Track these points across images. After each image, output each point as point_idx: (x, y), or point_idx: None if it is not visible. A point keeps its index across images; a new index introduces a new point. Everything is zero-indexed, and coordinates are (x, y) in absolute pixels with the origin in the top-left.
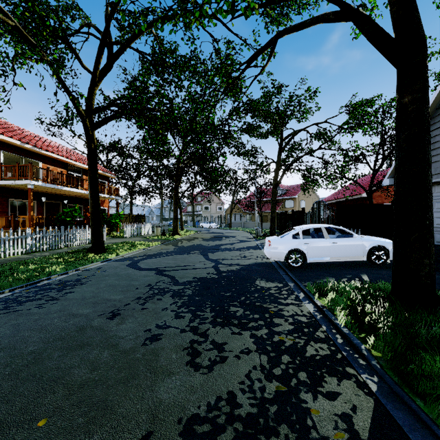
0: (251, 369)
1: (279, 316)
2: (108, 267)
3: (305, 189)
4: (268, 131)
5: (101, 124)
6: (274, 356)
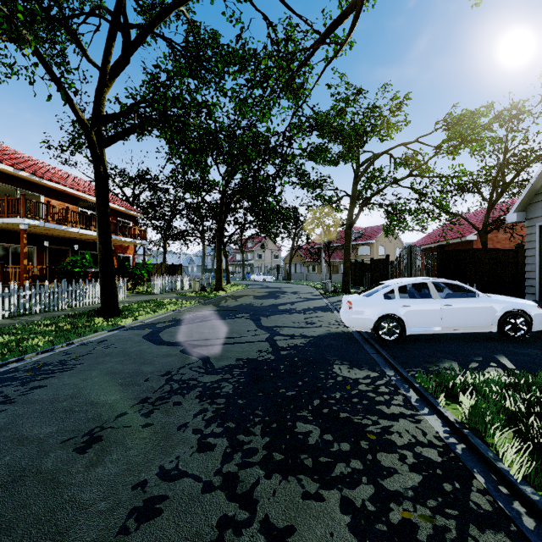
0: None
1: (387, 447)
2: (115, 340)
3: (389, 230)
4: (339, 155)
5: (114, 140)
6: None
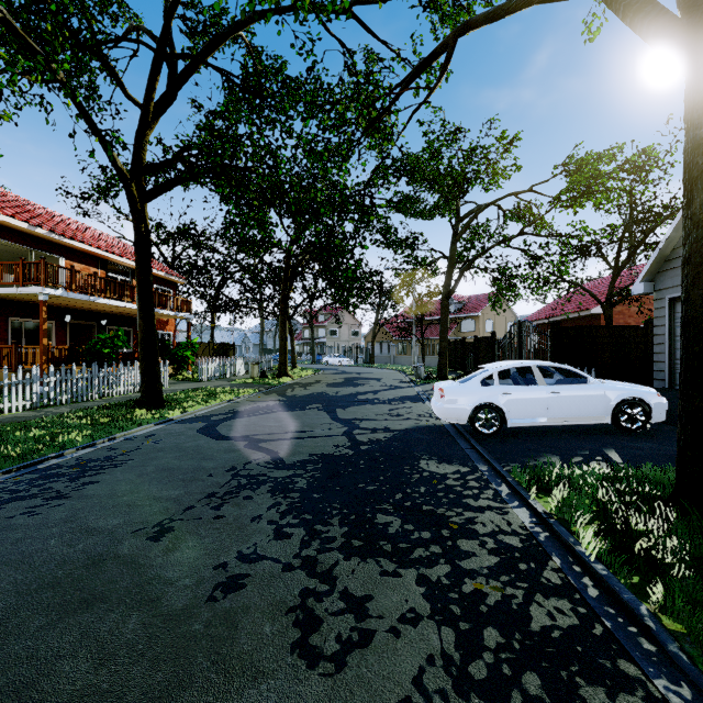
0: (425, 664)
1: (468, 535)
2: (165, 434)
3: (496, 301)
4: (434, 207)
5: (157, 193)
6: (468, 630)
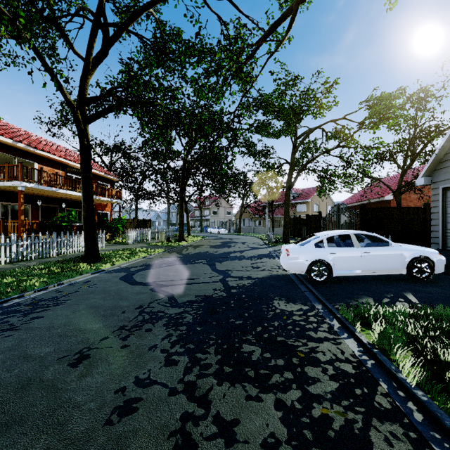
0: None
1: (313, 362)
2: (97, 281)
3: (321, 191)
4: (280, 130)
5: (95, 118)
6: None
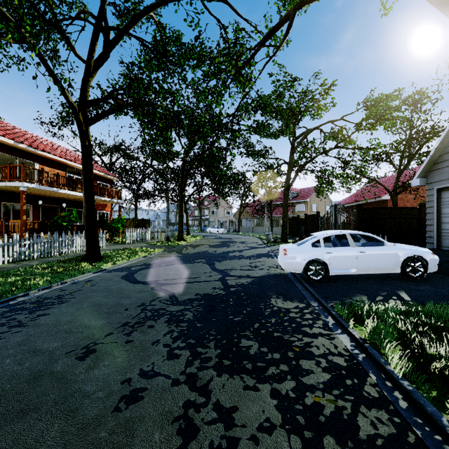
0: None
1: (307, 356)
2: (99, 280)
3: (319, 191)
4: (279, 130)
5: (96, 119)
6: (311, 438)
